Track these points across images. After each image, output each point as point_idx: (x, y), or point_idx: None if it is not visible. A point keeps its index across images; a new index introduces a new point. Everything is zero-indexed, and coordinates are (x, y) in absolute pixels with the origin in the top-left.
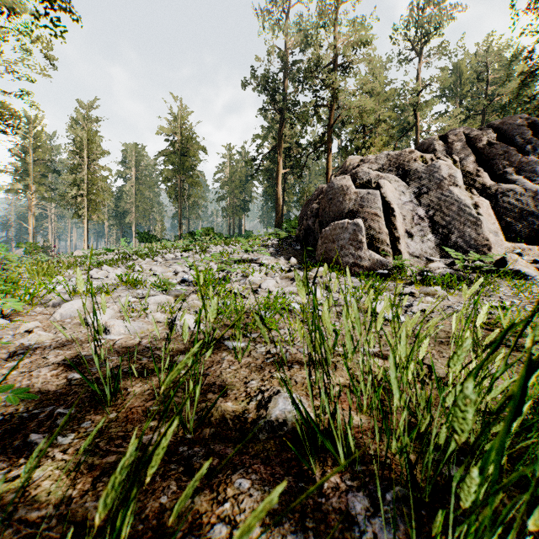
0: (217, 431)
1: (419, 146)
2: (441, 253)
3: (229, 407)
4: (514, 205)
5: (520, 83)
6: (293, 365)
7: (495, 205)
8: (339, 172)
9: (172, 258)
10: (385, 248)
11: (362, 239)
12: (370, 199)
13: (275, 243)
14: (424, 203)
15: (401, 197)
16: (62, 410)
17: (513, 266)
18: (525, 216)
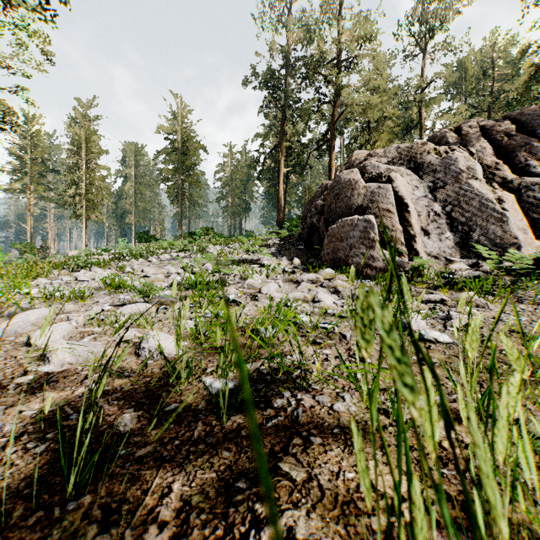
0: None
1: (430, 140)
2: (462, 253)
3: None
4: (539, 199)
5: (528, 78)
6: (311, 438)
7: (518, 200)
8: (345, 167)
9: (167, 258)
10: (399, 247)
11: (374, 237)
12: (382, 193)
13: (277, 243)
14: (440, 198)
15: (414, 192)
16: None
17: None
18: None
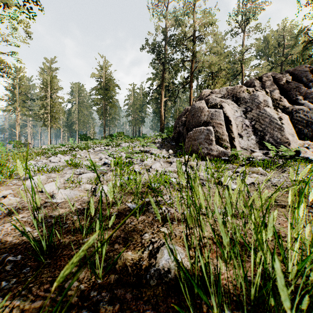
0: (120, 277)
1: (245, 84)
2: (259, 147)
3: (129, 255)
4: (302, 118)
5: (303, 47)
6: (173, 222)
7: (291, 118)
8: (198, 99)
9: (99, 149)
10: (226, 143)
11: (212, 138)
12: (217, 114)
13: (160, 141)
14: (248, 117)
15: (235, 113)
16: (12, 258)
17: (303, 155)
18: (309, 125)
